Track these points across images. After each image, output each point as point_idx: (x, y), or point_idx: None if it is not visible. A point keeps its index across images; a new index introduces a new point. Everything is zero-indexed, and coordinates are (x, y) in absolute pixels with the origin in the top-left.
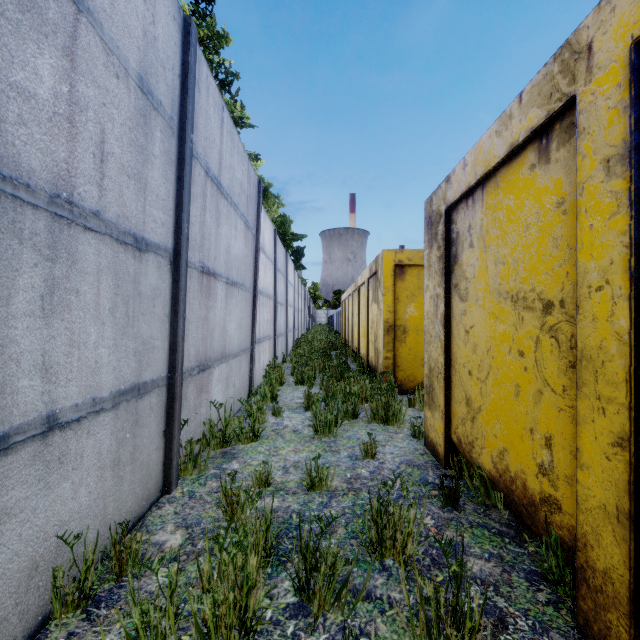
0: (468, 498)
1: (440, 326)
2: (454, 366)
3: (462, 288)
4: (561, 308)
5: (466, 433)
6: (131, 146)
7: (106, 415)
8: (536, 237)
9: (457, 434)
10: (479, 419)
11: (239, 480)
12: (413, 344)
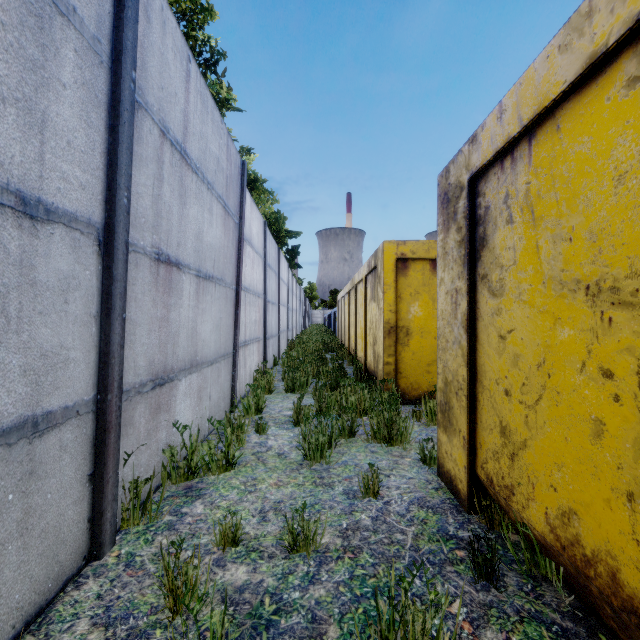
0: (506, 564)
1: (461, 329)
2: (481, 381)
3: (494, 279)
4: None
5: (501, 472)
6: (7, 53)
7: None
8: None
9: (486, 470)
10: (523, 458)
11: (199, 533)
12: (417, 348)
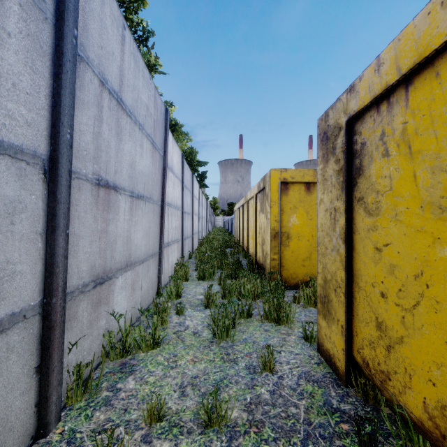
0: (384, 437)
1: (339, 240)
2: (357, 282)
3: (370, 201)
4: None
5: (377, 359)
6: None
7: None
8: None
9: (362, 355)
10: (400, 351)
11: (130, 409)
12: (295, 248)
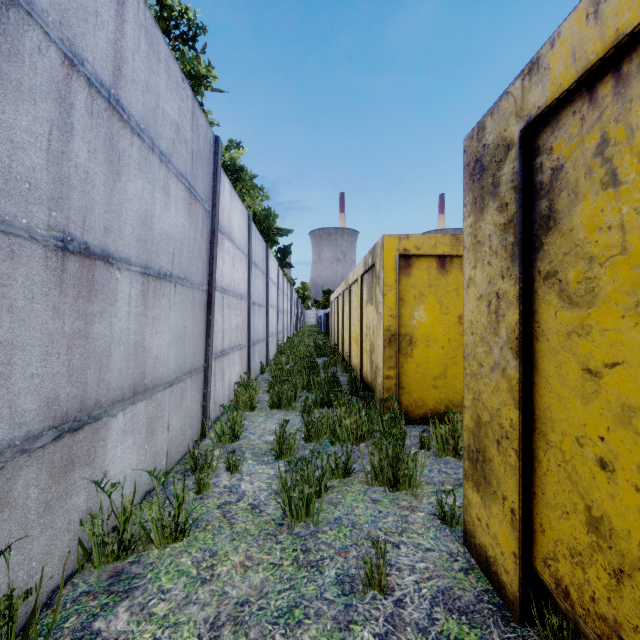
0: None
1: (507, 351)
2: (544, 433)
3: (573, 279)
4: None
5: (589, 589)
6: None
7: None
8: None
9: (554, 572)
10: None
11: None
12: (422, 359)
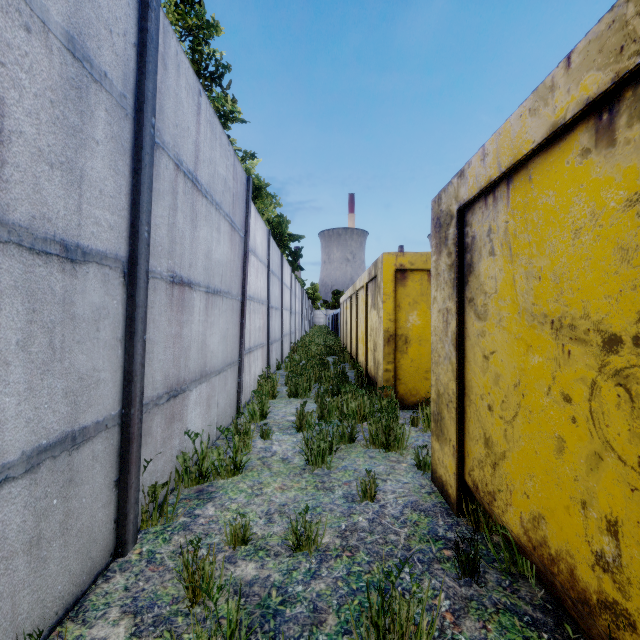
0: (488, 562)
1: (451, 346)
2: (469, 395)
3: (479, 304)
4: (636, 347)
5: (485, 480)
6: (55, 125)
7: (14, 485)
8: (591, 246)
9: (473, 477)
10: (503, 467)
11: (212, 533)
12: (415, 355)
